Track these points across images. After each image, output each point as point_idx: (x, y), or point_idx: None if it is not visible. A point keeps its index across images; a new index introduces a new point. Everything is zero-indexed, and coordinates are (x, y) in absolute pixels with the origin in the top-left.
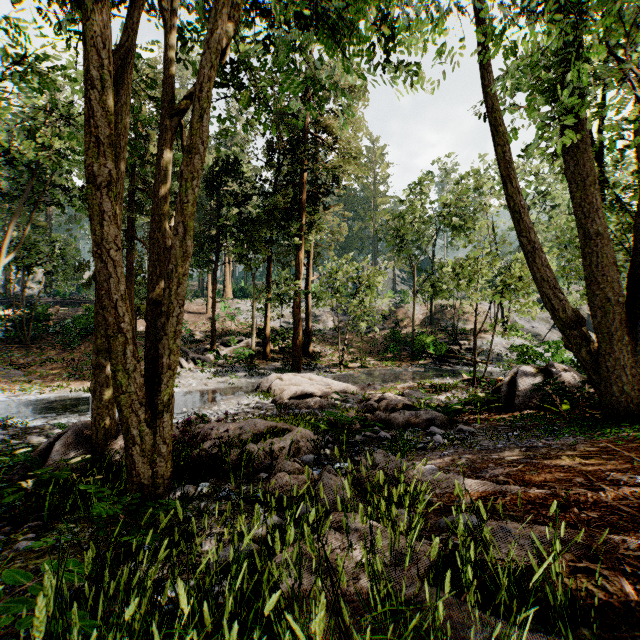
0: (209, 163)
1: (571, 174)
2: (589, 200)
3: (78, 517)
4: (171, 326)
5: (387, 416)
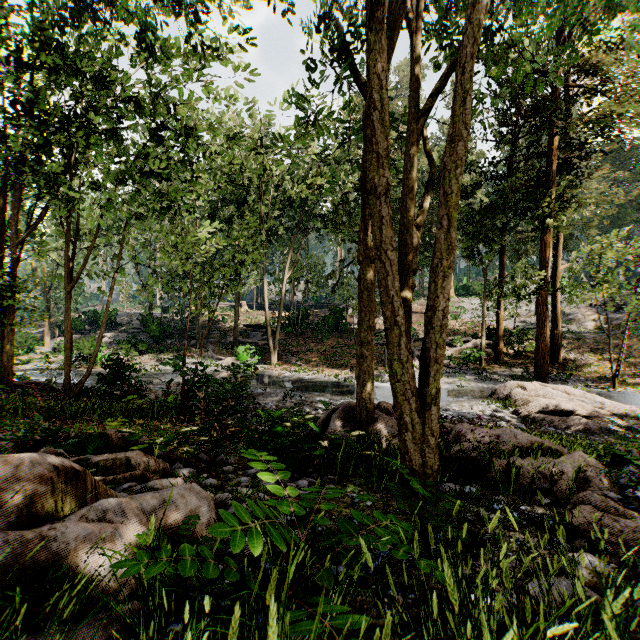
0: None
1: None
2: None
3: (371, 484)
4: (437, 320)
5: None
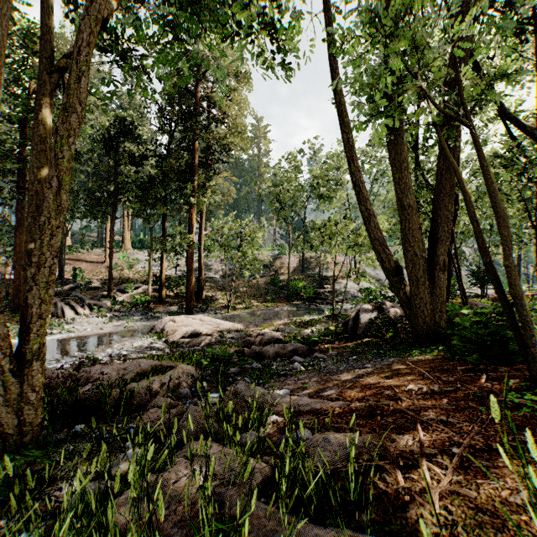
0: (107, 124)
1: (393, 160)
2: (404, 180)
3: None
4: (42, 276)
5: (261, 349)
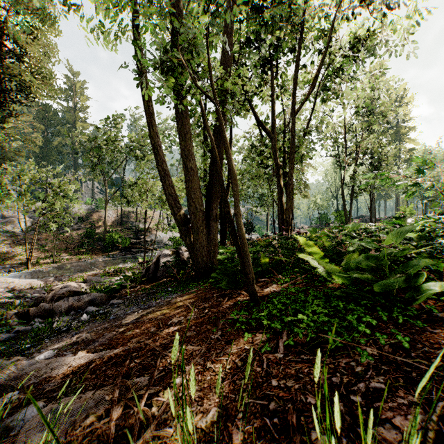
0: None
1: (180, 130)
2: (188, 148)
3: None
4: None
5: (52, 306)
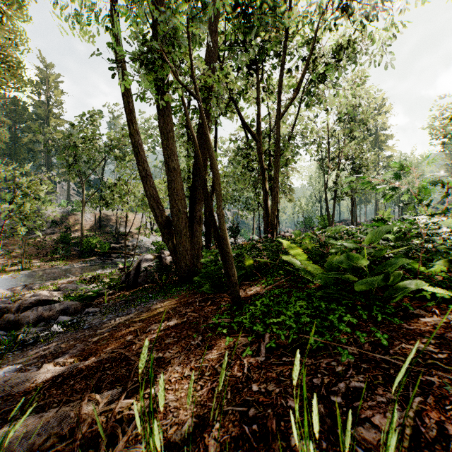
0: None
1: (162, 128)
2: (171, 147)
3: None
4: None
5: (18, 316)
